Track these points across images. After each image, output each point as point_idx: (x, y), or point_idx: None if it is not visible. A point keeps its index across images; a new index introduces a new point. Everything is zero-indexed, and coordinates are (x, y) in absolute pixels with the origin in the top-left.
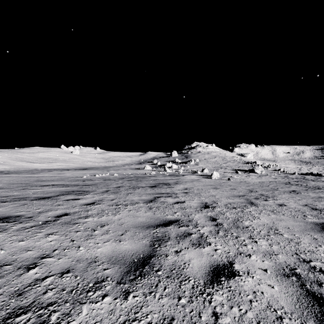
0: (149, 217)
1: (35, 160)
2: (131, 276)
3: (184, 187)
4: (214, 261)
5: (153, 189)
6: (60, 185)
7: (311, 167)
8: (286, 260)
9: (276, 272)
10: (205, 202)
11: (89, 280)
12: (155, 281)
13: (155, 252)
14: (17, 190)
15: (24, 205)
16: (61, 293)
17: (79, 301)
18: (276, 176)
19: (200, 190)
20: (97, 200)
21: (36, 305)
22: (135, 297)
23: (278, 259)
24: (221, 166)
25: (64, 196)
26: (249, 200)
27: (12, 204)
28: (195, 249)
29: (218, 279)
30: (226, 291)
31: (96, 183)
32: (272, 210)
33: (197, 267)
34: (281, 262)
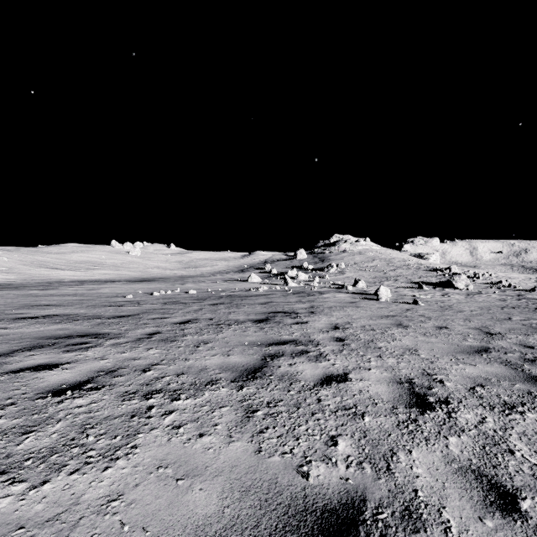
0: (235, 483)
1: (65, 266)
2: None
3: (329, 322)
4: None
5: (262, 327)
6: (59, 317)
7: None
8: None
9: None
10: (406, 376)
11: None
12: None
13: None
14: None
15: None
16: None
17: None
18: (502, 296)
19: (371, 332)
20: (104, 371)
21: None
22: None
23: None
24: (386, 275)
25: (28, 353)
26: (520, 369)
27: None
28: None
29: None
30: None
31: (142, 311)
32: None
33: None
34: None
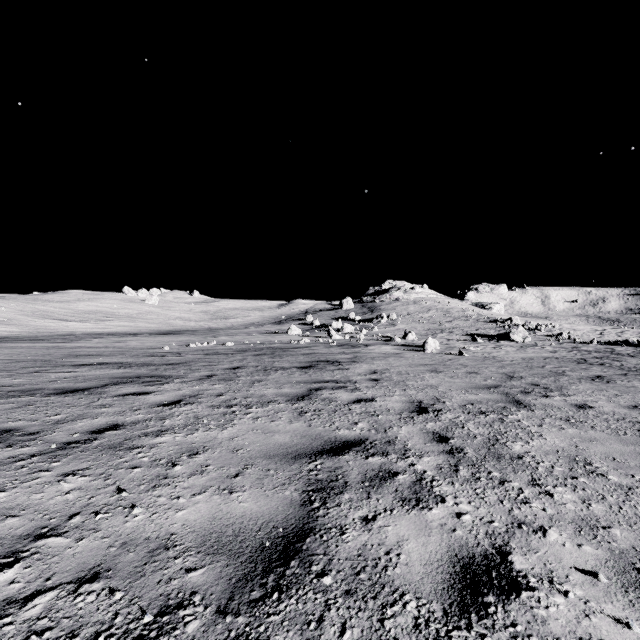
0: (298, 434)
1: (72, 316)
2: (255, 591)
3: (369, 369)
4: (459, 546)
5: (306, 372)
6: (114, 364)
7: (623, 330)
8: (634, 543)
9: (621, 577)
10: (418, 400)
11: (145, 602)
12: (316, 607)
13: (313, 522)
14: (21, 374)
15: (28, 407)
16: None
17: None
18: (555, 348)
19: (405, 375)
20: (188, 396)
21: None
22: None
23: (615, 540)
24: (442, 327)
25: (117, 386)
26: (512, 396)
27: (2, 403)
28: (410, 512)
29: (478, 599)
30: (505, 639)
31: (189, 360)
32: (566, 419)
33: (420, 562)
34: (626, 550)
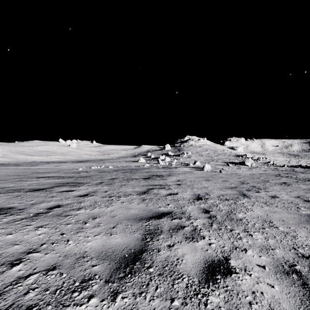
0: (141, 209)
1: (34, 153)
2: (121, 274)
3: (176, 179)
4: (208, 256)
5: (147, 180)
6: (56, 177)
7: (299, 160)
8: (284, 255)
9: (275, 268)
10: (198, 193)
11: (75, 278)
12: (146, 280)
13: (146, 247)
14: (13, 182)
15: (18, 197)
16: (43, 293)
17: (62, 304)
18: (266, 169)
19: (193, 182)
20: (91, 192)
21: (15, 308)
22: (124, 298)
23: (276, 254)
24: (212, 159)
25: (58, 187)
26: (241, 192)
27: (6, 195)
28: (189, 243)
29: (213, 277)
30: (222, 292)
31: (91, 175)
32: (265, 202)
33: (191, 263)
34: (279, 258)
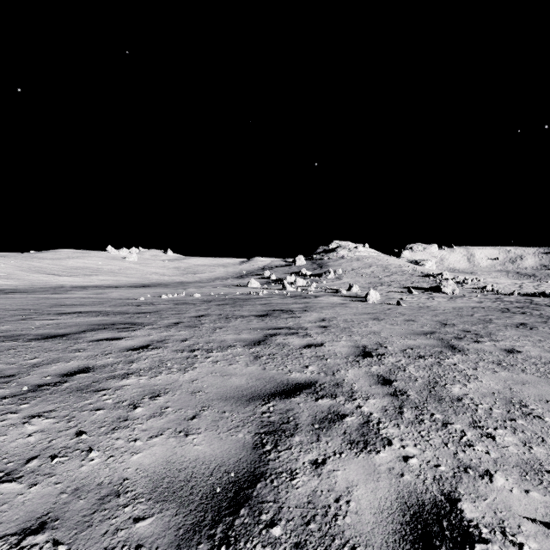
0: (253, 377)
1: (62, 271)
2: (203, 544)
3: (319, 317)
4: (408, 492)
5: (263, 319)
6: (93, 313)
7: (539, 284)
8: None
9: None
10: (363, 344)
11: None
12: None
13: (264, 466)
14: (10, 322)
15: (9, 351)
16: None
17: None
18: (481, 299)
19: (350, 322)
20: (156, 341)
21: None
22: None
23: None
24: (381, 281)
25: (93, 332)
26: (446, 342)
27: None
28: (358, 456)
29: None
30: None
31: (160, 309)
32: (498, 362)
33: (370, 510)
34: None
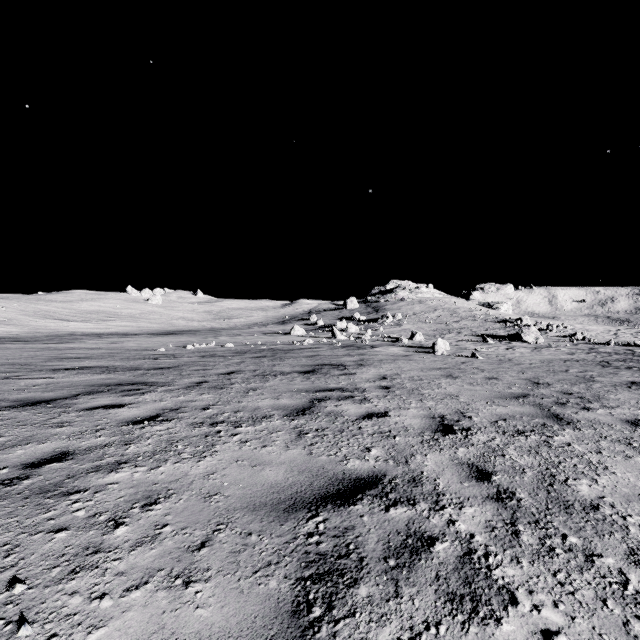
0: (294, 468)
1: (73, 316)
2: None
3: (378, 374)
4: None
5: (309, 377)
6: (98, 369)
7: (638, 331)
8: None
9: None
10: (440, 414)
11: None
12: None
13: None
14: None
15: None
16: None
17: None
18: (572, 350)
19: (418, 381)
20: (168, 409)
21: None
22: None
23: None
24: (449, 327)
25: (89, 396)
26: (547, 409)
27: None
28: (467, 631)
29: None
30: None
31: (181, 364)
32: (626, 441)
33: None
34: None
